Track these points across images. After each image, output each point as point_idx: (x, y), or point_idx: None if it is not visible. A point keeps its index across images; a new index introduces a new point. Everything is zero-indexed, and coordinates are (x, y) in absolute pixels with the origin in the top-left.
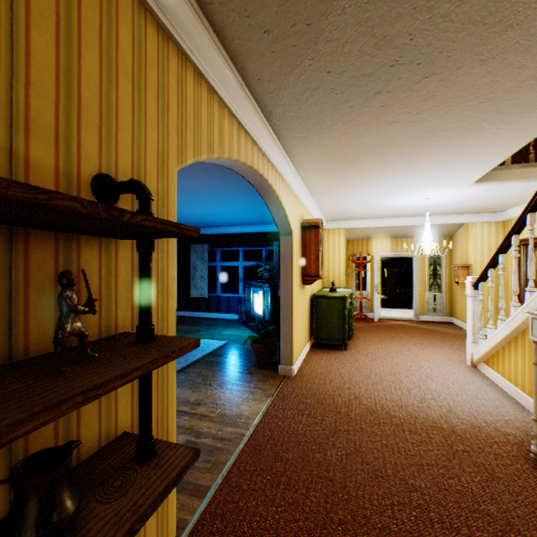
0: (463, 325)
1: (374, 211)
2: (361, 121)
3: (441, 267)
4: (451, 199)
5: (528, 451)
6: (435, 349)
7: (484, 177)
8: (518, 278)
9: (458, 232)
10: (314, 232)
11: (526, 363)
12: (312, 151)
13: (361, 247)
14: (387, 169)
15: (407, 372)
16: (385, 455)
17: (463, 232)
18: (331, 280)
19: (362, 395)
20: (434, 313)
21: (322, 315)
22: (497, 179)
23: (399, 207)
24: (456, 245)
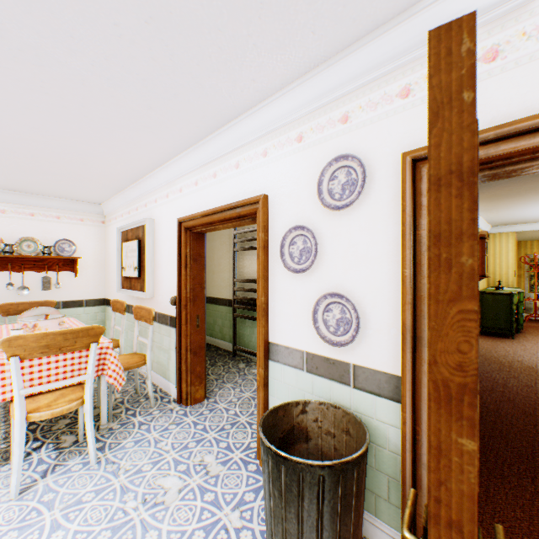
0: None
1: None
2: (518, 182)
3: None
4: None
5: None
6: None
7: None
8: None
9: None
10: (479, 242)
11: None
12: (480, 195)
13: (535, 248)
14: None
15: None
16: (536, 381)
17: None
18: (496, 281)
19: (523, 361)
20: None
21: (487, 308)
22: None
23: None
24: None
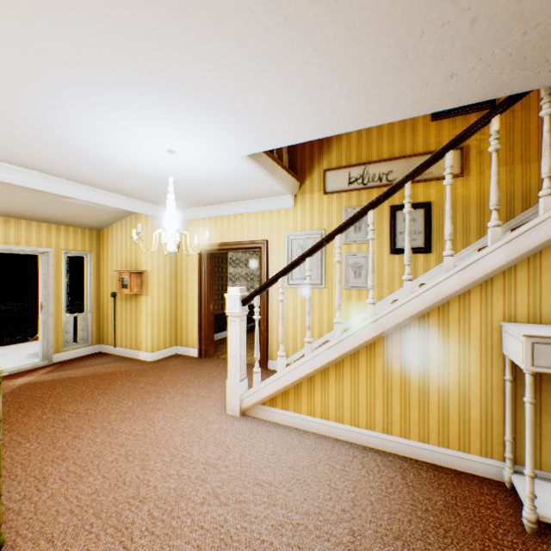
0: (130, 352)
1: (24, 135)
2: None
3: (87, 273)
4: (188, 170)
5: (497, 518)
6: (165, 409)
7: (254, 153)
8: (202, 287)
9: (118, 226)
10: None
11: (363, 391)
12: None
13: None
14: (302, 3)
15: (228, 500)
16: None
17: (130, 226)
18: None
19: None
20: (76, 344)
21: None
22: (260, 163)
23: (96, 150)
24: (112, 243)
